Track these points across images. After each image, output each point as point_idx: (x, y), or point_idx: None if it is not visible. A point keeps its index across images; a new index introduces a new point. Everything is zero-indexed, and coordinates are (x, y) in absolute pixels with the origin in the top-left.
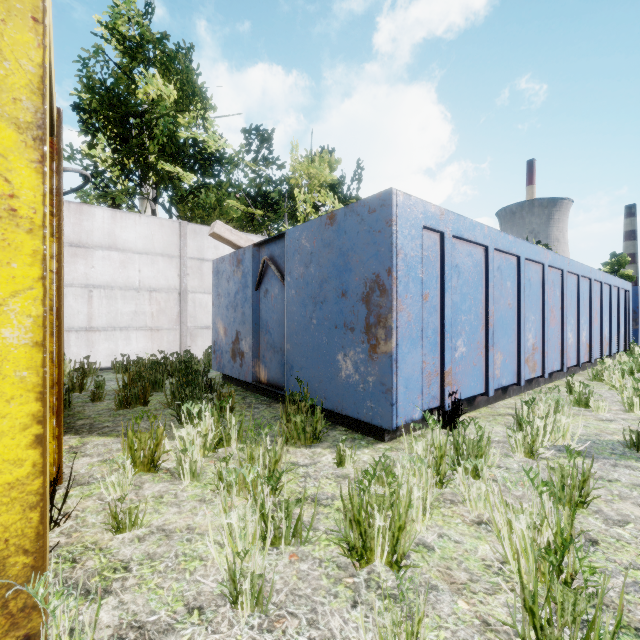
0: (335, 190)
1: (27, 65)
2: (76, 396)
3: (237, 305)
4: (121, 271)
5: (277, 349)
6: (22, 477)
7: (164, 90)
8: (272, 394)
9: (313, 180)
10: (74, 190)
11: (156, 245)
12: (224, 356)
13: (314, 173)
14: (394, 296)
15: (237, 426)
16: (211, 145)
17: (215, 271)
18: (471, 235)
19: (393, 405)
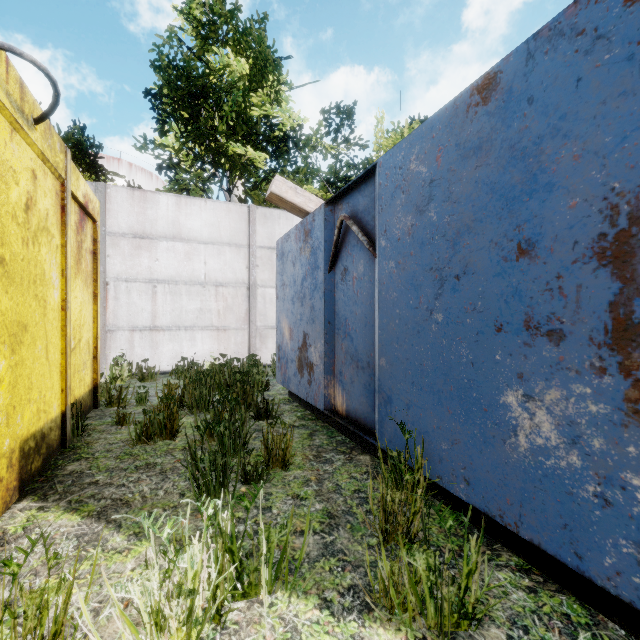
0: None
1: None
2: (110, 412)
3: (304, 296)
4: (186, 264)
5: (362, 364)
6: None
7: (236, 67)
8: (354, 434)
9: None
10: (47, 112)
11: (223, 233)
12: (289, 366)
13: None
14: None
15: (288, 513)
16: (285, 122)
17: (279, 254)
18: None
19: None
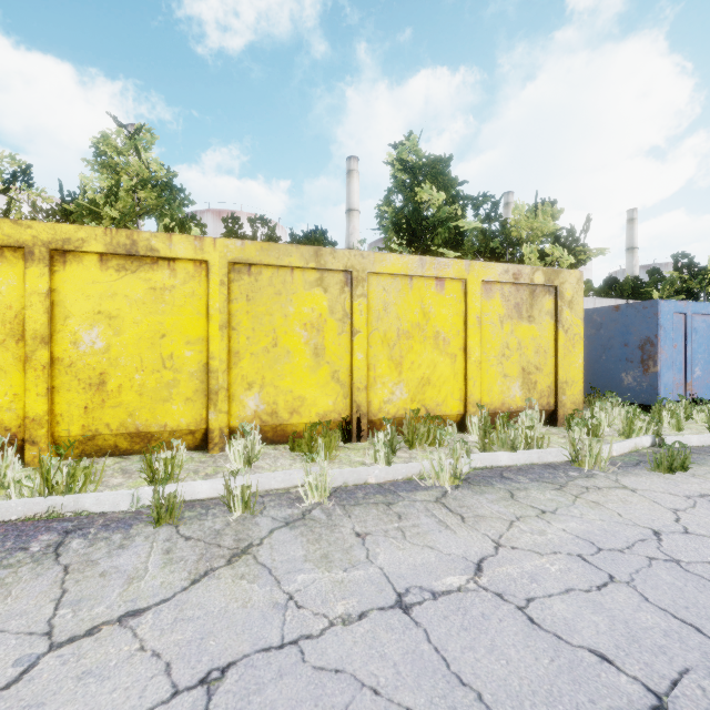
0: (560, 240)
1: (582, 307)
2: None
3: None
4: None
5: None
6: (581, 389)
7: (436, 195)
8: None
9: (536, 232)
10: None
11: None
12: None
13: (537, 226)
14: (658, 347)
15: None
16: (465, 227)
17: None
18: (705, 311)
19: (658, 395)
